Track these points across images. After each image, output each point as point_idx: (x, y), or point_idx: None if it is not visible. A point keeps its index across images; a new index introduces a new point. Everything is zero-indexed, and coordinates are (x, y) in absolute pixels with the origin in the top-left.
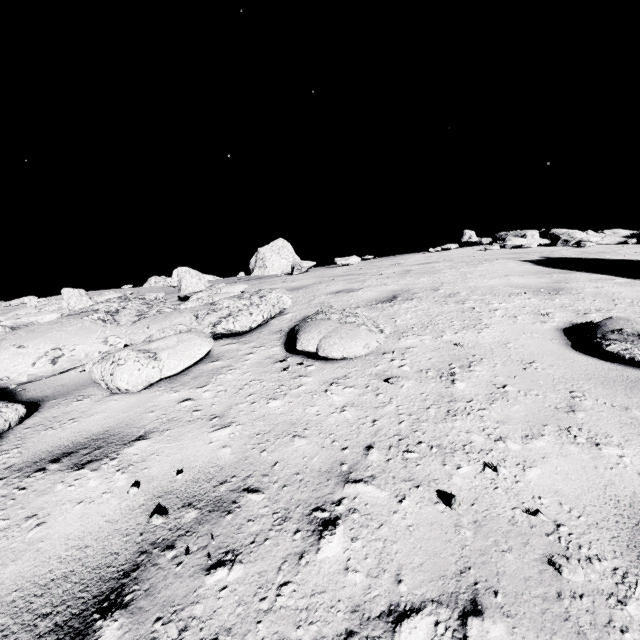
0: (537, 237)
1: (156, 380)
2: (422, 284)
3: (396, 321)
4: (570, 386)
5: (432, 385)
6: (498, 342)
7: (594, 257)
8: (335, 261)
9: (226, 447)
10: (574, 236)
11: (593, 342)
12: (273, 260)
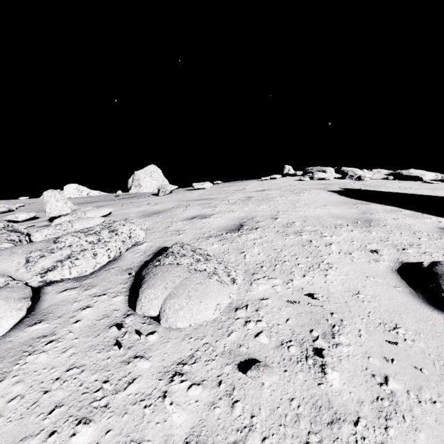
0: (333, 172)
1: None
2: (262, 212)
3: (245, 256)
4: None
5: (300, 378)
6: (348, 291)
7: (374, 189)
8: (193, 185)
9: None
10: (356, 173)
11: (439, 294)
12: (146, 181)
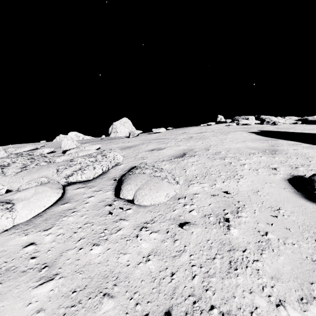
0: (254, 119)
1: (9, 227)
2: (199, 146)
3: (186, 171)
4: (313, 234)
5: (214, 231)
6: (251, 190)
7: (284, 131)
8: (152, 130)
9: (40, 311)
10: (272, 119)
11: (313, 192)
12: (121, 129)
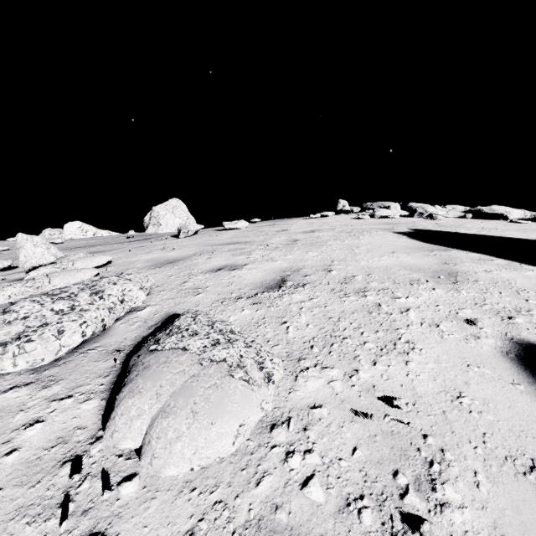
0: (399, 209)
1: None
2: (312, 261)
3: (288, 330)
4: None
5: None
6: (444, 391)
7: (452, 231)
8: (223, 224)
9: None
10: (427, 210)
11: None
12: (167, 218)
